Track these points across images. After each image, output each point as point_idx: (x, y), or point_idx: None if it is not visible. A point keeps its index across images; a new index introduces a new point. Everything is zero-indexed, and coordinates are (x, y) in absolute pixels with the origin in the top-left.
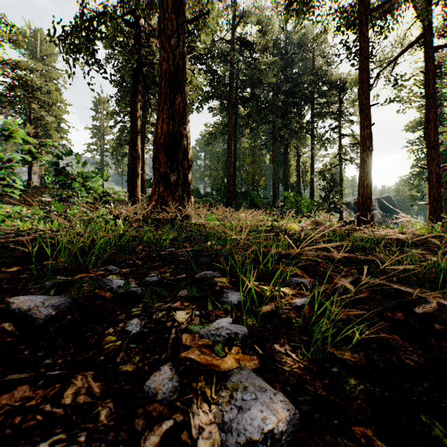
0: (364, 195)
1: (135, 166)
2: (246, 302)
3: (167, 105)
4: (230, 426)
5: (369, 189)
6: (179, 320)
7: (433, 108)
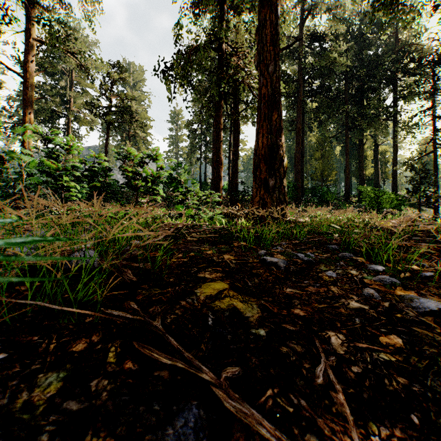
0: None
1: (219, 171)
2: (388, 270)
3: (266, 122)
4: (418, 307)
5: None
6: (354, 274)
7: None
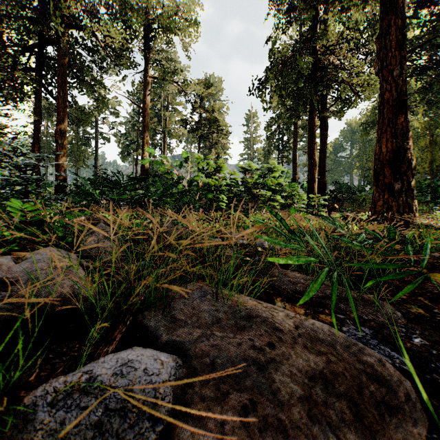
0: None
1: (313, 173)
2: None
3: (389, 127)
4: None
5: None
6: None
7: None
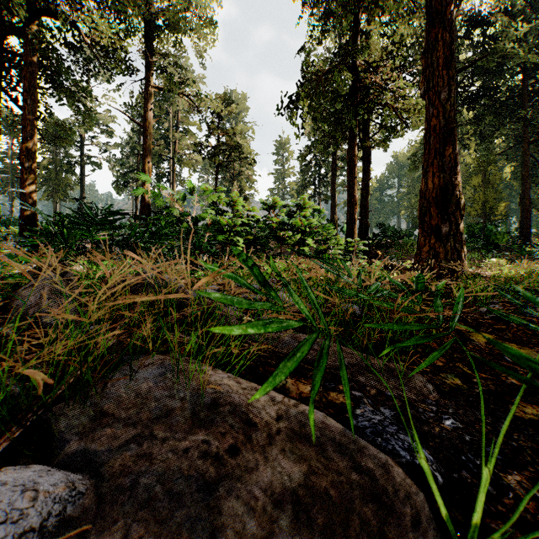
0: None
1: (353, 213)
2: None
3: (436, 159)
4: None
5: None
6: None
7: None
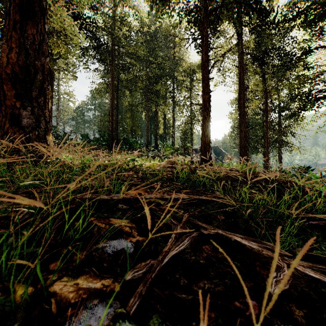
0: (205, 142)
1: None
2: None
3: (18, 33)
4: None
5: (208, 138)
6: None
7: (243, 91)
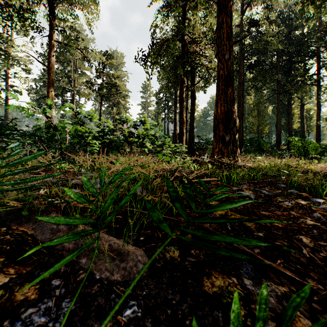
0: None
1: (182, 128)
2: (326, 202)
3: (223, 95)
4: None
5: None
6: (303, 204)
7: None
